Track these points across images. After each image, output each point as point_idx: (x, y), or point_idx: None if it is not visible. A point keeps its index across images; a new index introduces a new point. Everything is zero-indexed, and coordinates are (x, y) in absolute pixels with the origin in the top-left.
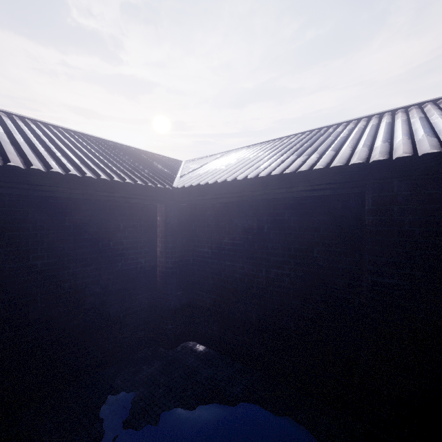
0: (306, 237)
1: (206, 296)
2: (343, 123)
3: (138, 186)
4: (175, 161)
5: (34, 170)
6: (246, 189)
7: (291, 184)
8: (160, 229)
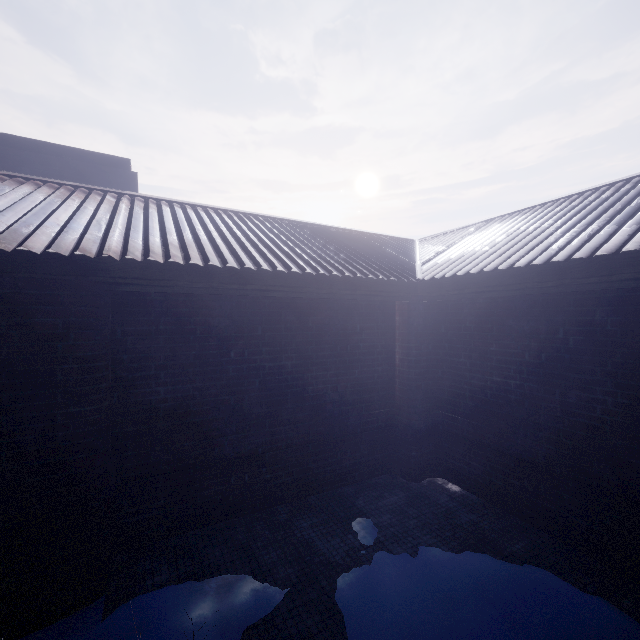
0: (635, 346)
1: (462, 421)
2: None
3: (379, 281)
4: (405, 242)
5: (291, 272)
6: (530, 279)
7: (609, 271)
8: (400, 332)
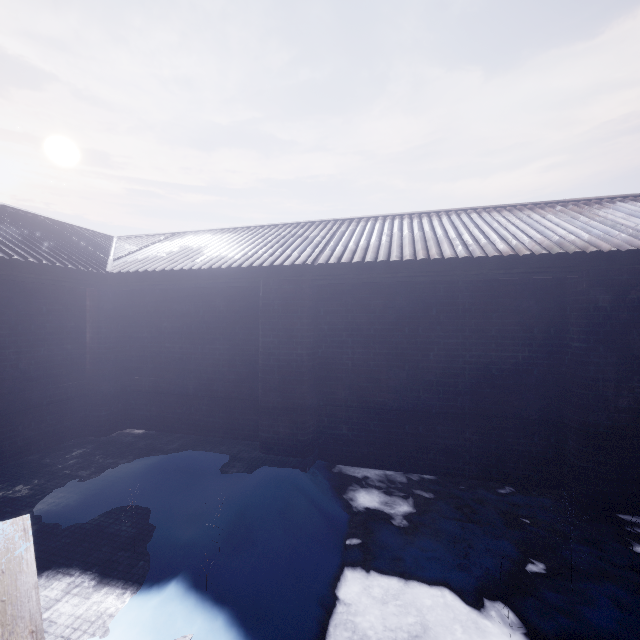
0: (231, 318)
1: (145, 380)
2: (280, 225)
3: (67, 269)
4: (103, 237)
5: None
6: (183, 279)
7: (217, 277)
8: (91, 314)
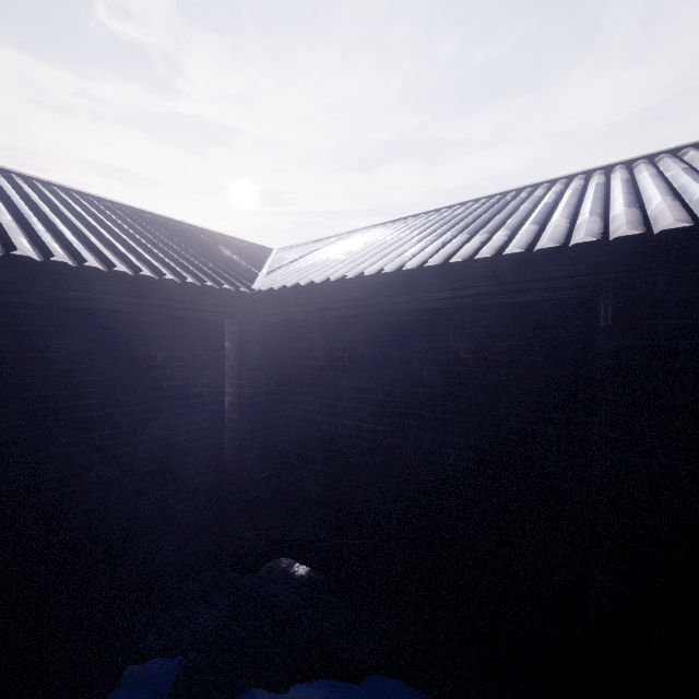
0: (487, 377)
1: (310, 480)
2: (544, 185)
3: (188, 286)
4: (260, 250)
5: None
6: (381, 292)
7: (462, 283)
8: (230, 364)
